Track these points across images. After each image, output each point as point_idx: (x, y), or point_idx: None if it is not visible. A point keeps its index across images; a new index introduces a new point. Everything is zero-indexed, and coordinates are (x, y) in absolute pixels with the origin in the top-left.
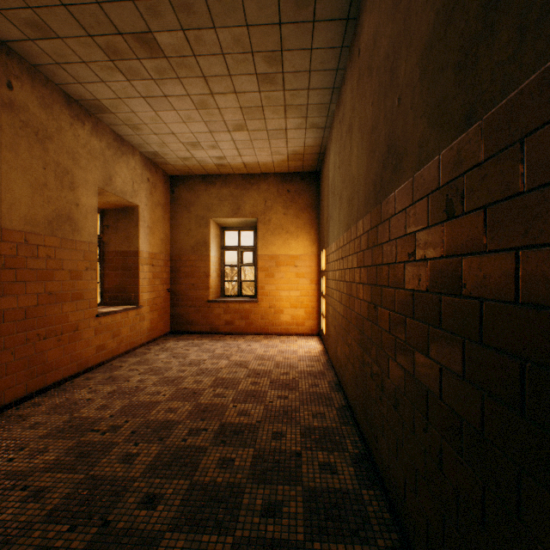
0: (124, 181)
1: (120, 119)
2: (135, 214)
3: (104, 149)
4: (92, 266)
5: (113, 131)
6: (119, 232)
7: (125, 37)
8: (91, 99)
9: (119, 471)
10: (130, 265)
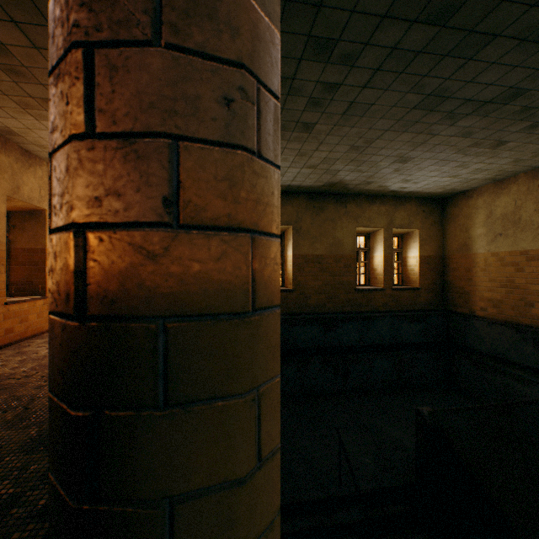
0: (31, 189)
1: (29, 141)
2: (42, 216)
3: (12, 163)
4: (1, 262)
5: (21, 147)
6: (25, 232)
7: (36, 99)
8: (2, 126)
9: (33, 392)
10: (37, 261)
